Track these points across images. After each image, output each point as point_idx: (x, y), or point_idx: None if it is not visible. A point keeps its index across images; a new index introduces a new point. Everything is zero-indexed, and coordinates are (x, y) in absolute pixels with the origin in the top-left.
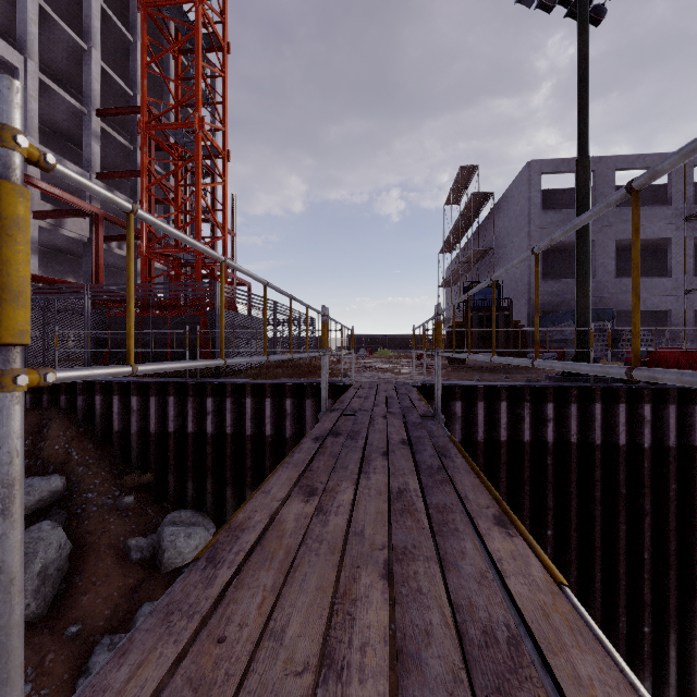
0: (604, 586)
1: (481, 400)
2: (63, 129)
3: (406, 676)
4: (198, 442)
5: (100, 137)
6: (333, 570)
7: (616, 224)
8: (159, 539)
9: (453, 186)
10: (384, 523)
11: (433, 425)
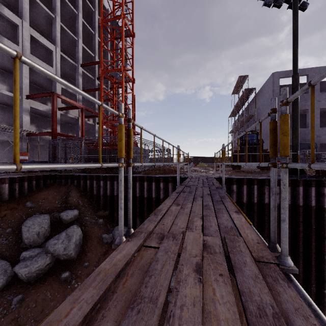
0: (304, 270)
1: (245, 184)
2: (68, 73)
3: (205, 230)
4: (126, 200)
5: (82, 75)
6: (187, 217)
7: (320, 101)
8: (113, 236)
9: (235, 85)
10: (201, 210)
11: (220, 190)
